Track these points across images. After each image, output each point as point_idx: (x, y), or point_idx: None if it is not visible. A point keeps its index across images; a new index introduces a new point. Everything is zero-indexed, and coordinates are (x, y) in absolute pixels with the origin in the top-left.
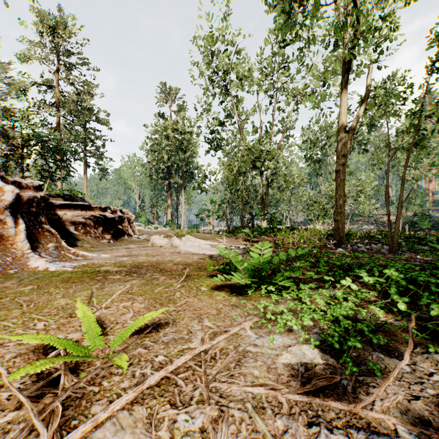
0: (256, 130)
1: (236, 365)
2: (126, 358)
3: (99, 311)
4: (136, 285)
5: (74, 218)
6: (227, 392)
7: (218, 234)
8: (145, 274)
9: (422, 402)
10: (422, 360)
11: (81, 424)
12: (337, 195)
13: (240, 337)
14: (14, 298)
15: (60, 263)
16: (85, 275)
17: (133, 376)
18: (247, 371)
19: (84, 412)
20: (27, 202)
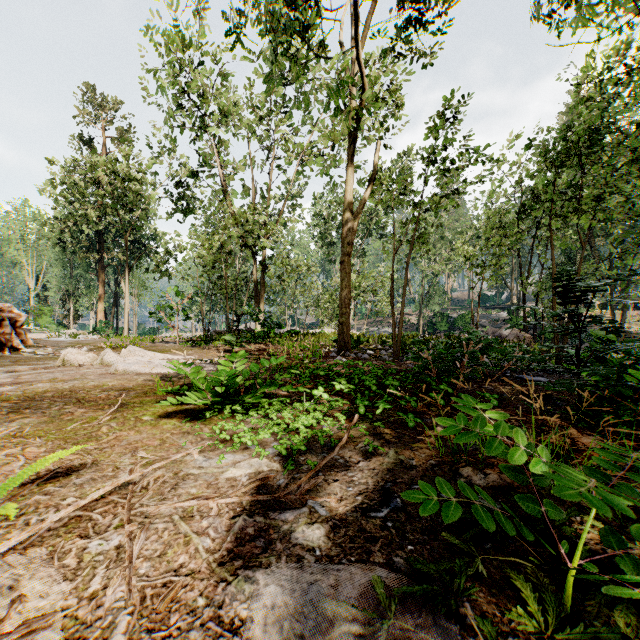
0: (248, 192)
1: (172, 488)
2: (16, 505)
3: None
4: (30, 424)
5: None
6: (154, 512)
7: (186, 343)
8: (49, 409)
9: (339, 482)
10: (358, 453)
11: None
12: (342, 291)
13: (184, 463)
14: None
15: None
16: None
17: (27, 524)
18: (183, 491)
19: None
20: None
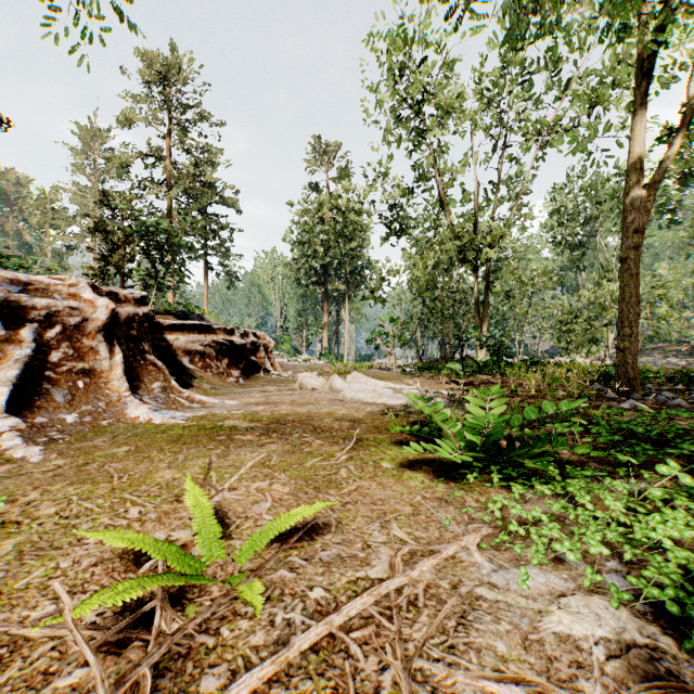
0: (466, 199)
1: (459, 624)
2: (260, 589)
3: (219, 495)
4: (276, 452)
5: (189, 345)
6: (446, 684)
7: (404, 370)
8: (291, 435)
9: None
10: None
11: None
12: (623, 302)
13: (460, 564)
14: (103, 465)
15: (167, 413)
16: (202, 432)
17: (271, 623)
18: (481, 641)
19: (189, 687)
20: (125, 322)
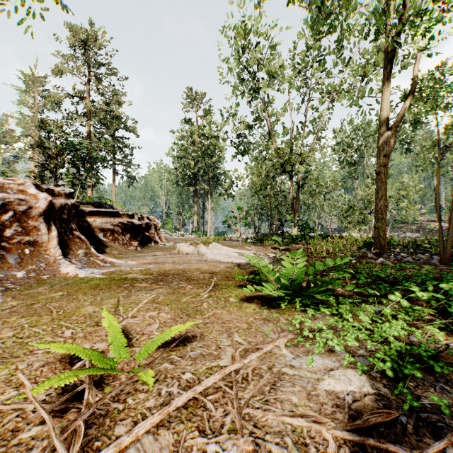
0: (285, 132)
1: (271, 389)
2: (152, 374)
3: (125, 321)
4: (162, 293)
5: (103, 225)
6: (262, 420)
7: (246, 241)
8: (172, 283)
9: None
10: None
11: (104, 449)
12: (378, 199)
13: (274, 355)
14: (45, 304)
15: (89, 270)
16: (112, 282)
17: (159, 394)
18: (284, 397)
19: (108, 432)
20: (58, 209)
